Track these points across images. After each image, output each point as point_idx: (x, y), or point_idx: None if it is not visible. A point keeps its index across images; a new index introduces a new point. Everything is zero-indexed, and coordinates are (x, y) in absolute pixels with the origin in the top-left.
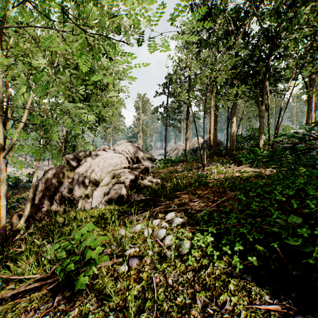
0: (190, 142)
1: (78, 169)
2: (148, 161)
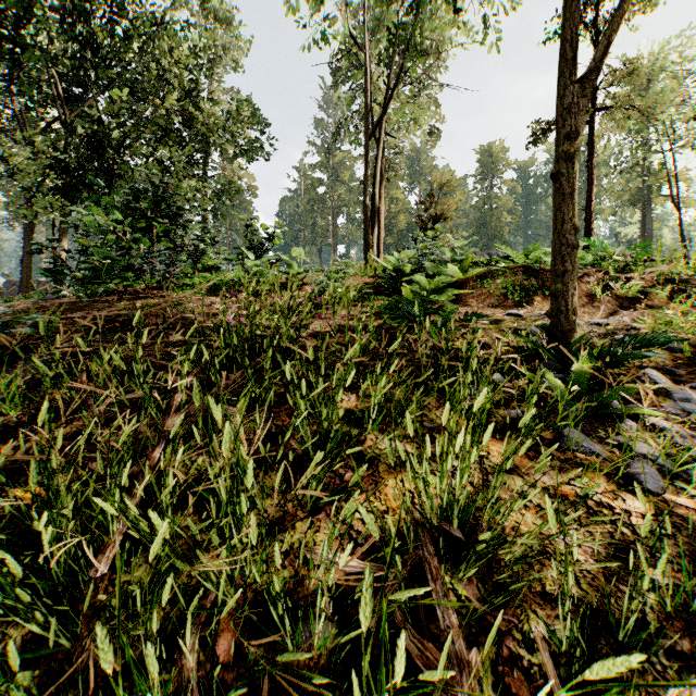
0: None
1: None
2: None
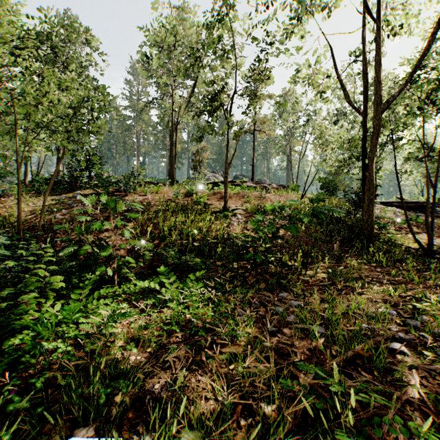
0: None
1: None
2: None
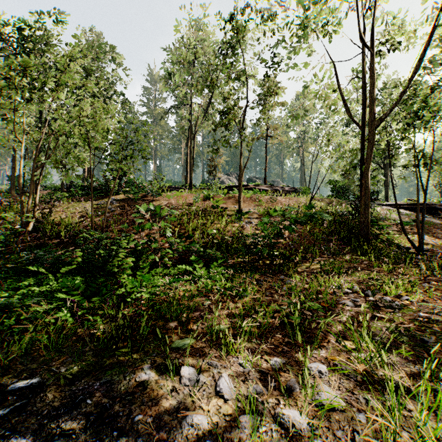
0: None
1: None
2: None
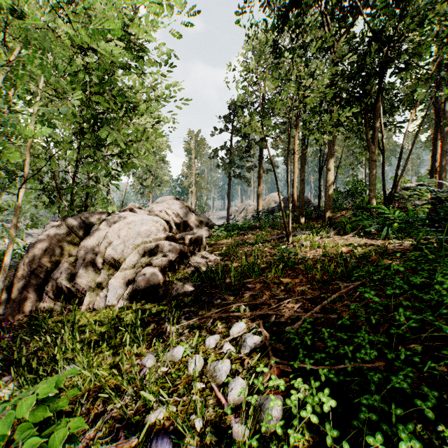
0: (264, 200)
1: (86, 242)
2: (203, 227)
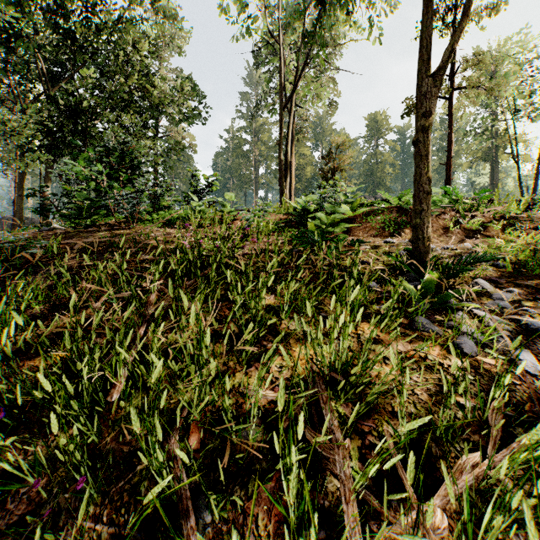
0: None
1: None
2: None
